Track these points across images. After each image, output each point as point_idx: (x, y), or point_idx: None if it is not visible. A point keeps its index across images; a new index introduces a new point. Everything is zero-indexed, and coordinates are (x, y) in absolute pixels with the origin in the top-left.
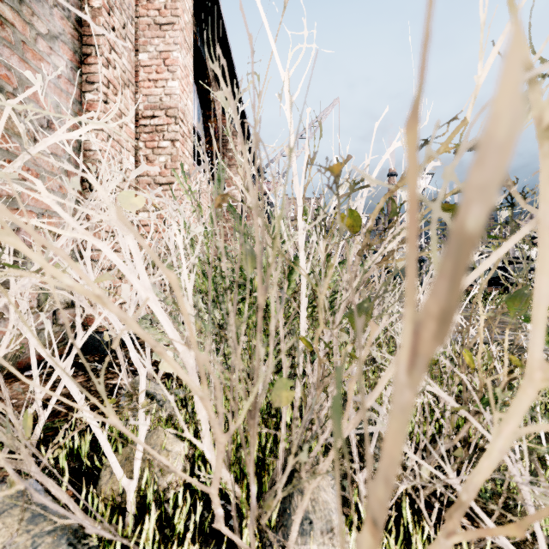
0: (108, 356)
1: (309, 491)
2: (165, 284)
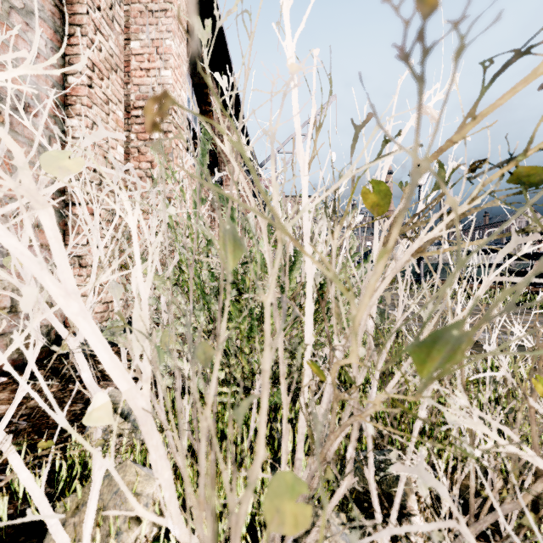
0: None
1: None
2: None
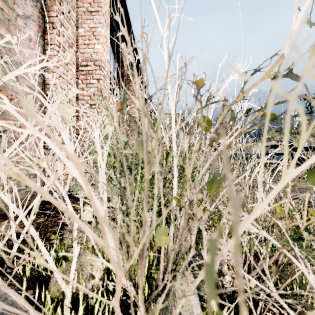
0: (31, 218)
1: (180, 303)
2: (94, 163)
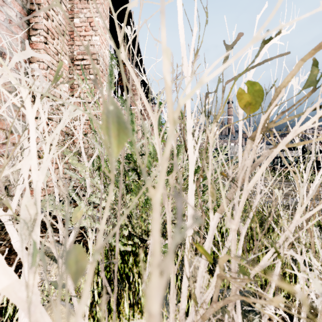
0: None
1: None
2: None
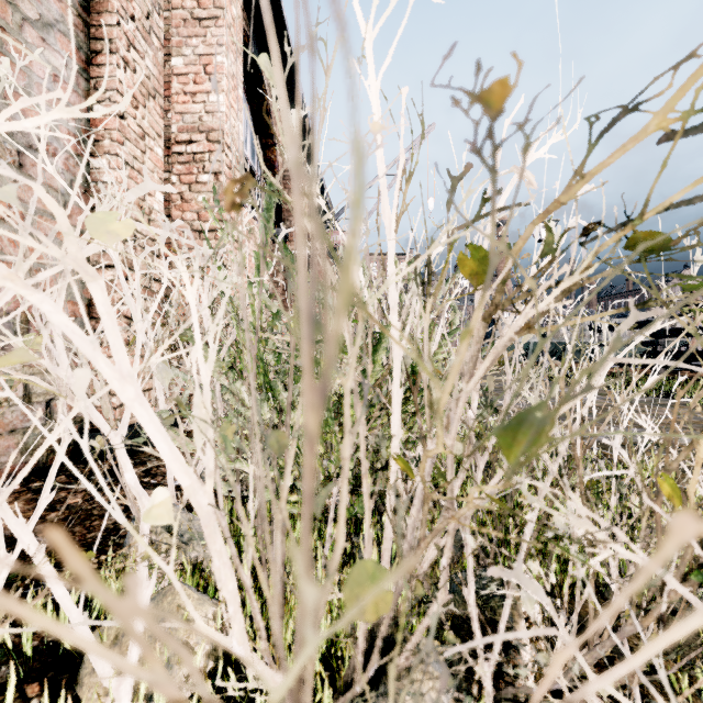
0: None
1: None
2: None
